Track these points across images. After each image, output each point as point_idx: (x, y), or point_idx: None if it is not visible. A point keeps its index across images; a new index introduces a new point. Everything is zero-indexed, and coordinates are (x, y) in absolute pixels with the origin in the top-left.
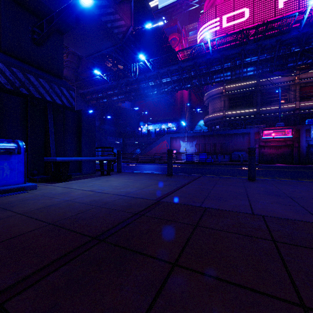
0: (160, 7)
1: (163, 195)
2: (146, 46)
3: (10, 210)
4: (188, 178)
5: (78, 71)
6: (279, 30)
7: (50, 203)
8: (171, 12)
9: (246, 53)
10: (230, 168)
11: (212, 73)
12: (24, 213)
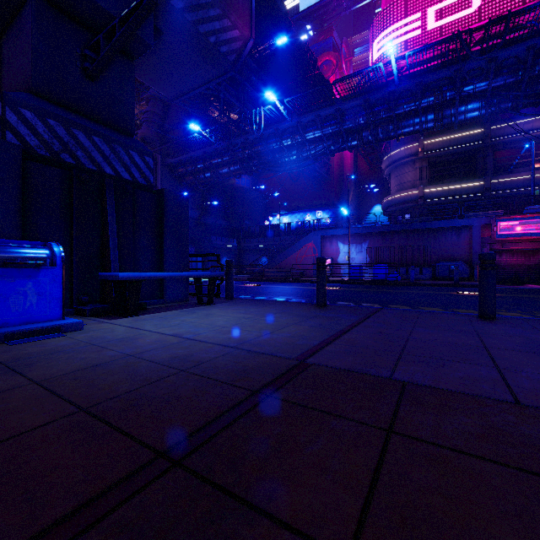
0: (303, 8)
1: (311, 349)
2: (278, 78)
3: (21, 372)
4: (357, 313)
5: (165, 127)
6: (533, 27)
7: (97, 359)
8: (322, 16)
9: (466, 76)
10: (435, 293)
11: (399, 118)
12: (43, 382)
